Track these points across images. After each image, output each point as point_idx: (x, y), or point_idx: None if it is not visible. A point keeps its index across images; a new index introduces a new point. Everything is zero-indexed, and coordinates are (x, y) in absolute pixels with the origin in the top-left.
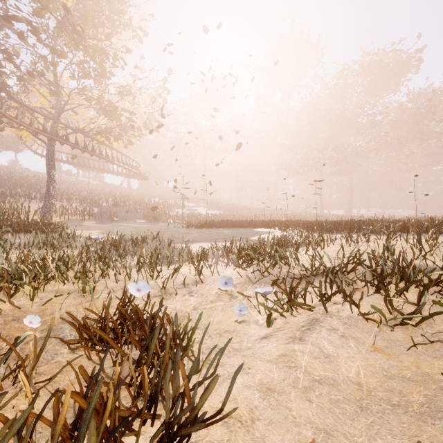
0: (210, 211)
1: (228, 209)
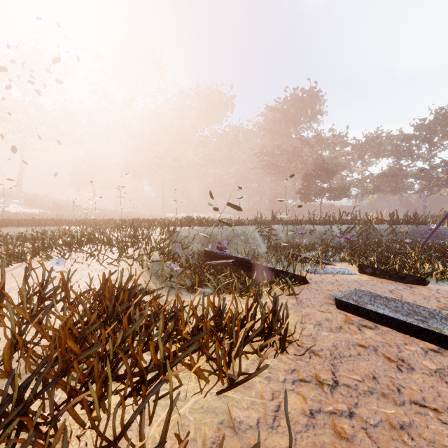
0: (26, 209)
1: (56, 208)
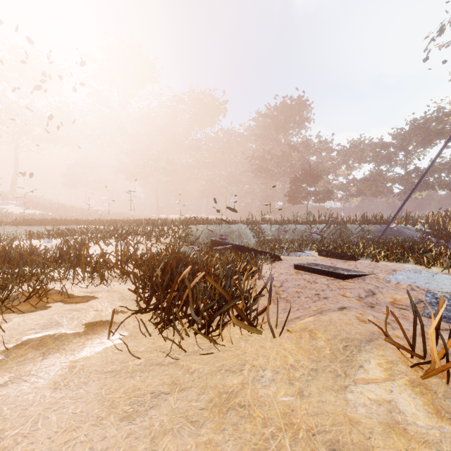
0: (25, 210)
1: (54, 209)
